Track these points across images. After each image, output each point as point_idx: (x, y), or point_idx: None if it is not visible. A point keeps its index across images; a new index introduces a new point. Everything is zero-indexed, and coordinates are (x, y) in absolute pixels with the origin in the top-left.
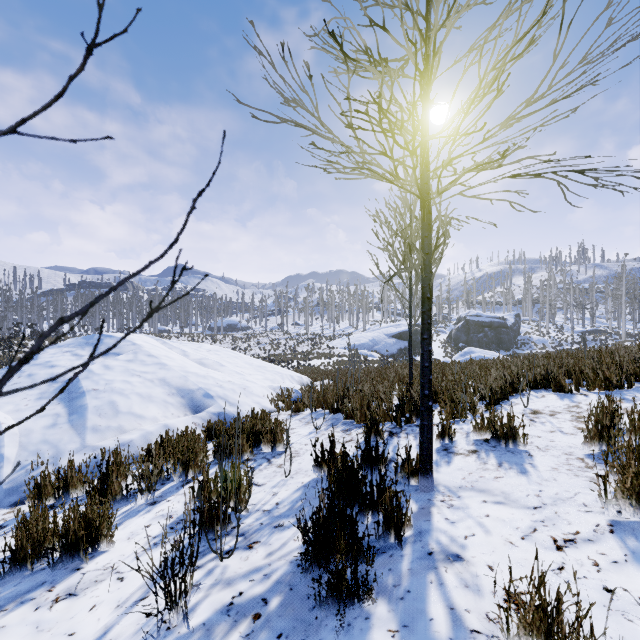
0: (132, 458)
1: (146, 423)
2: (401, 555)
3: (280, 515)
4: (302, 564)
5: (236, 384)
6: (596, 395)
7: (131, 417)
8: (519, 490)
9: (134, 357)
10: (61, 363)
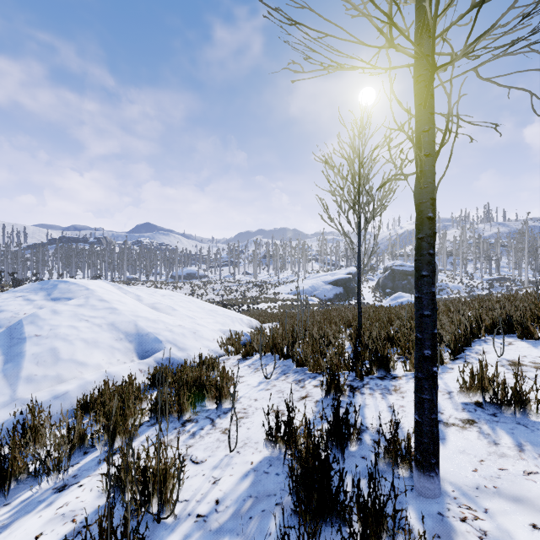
0: (38, 428)
1: (88, 371)
2: None
3: (219, 529)
4: None
5: (186, 328)
6: None
7: (72, 365)
8: None
9: (85, 302)
10: (10, 308)
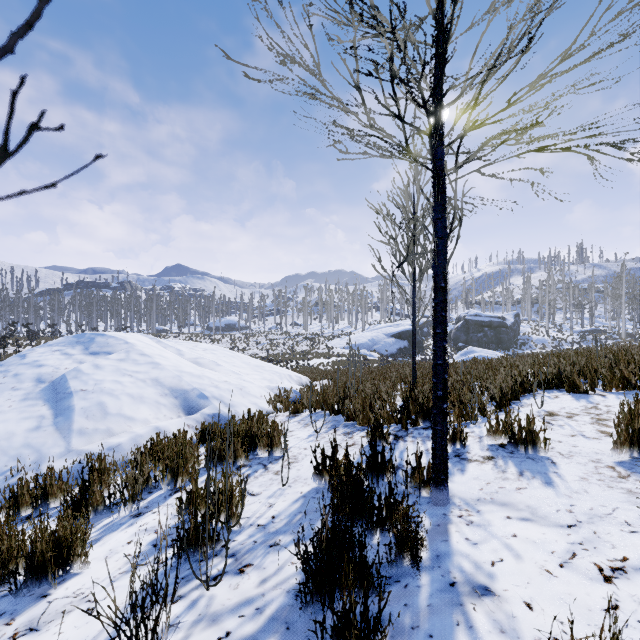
0: (115, 465)
1: (136, 425)
2: (418, 586)
3: (276, 531)
4: (301, 597)
5: (232, 384)
6: (614, 396)
7: (121, 419)
8: (547, 504)
9: (126, 356)
10: (49, 362)
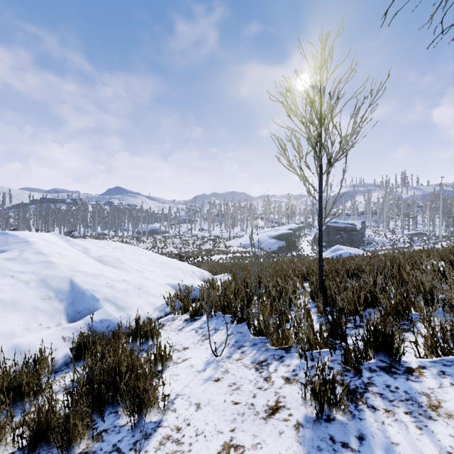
0: None
1: None
2: None
3: None
4: None
5: (130, 283)
6: None
7: None
8: None
9: (18, 255)
10: None
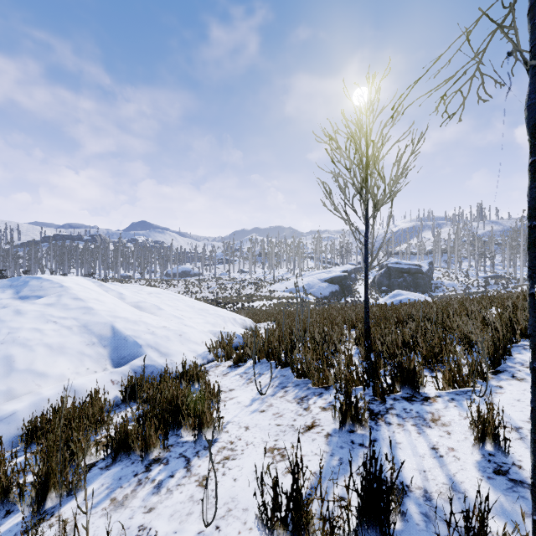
0: None
1: (48, 383)
2: None
3: None
4: None
5: (171, 330)
6: None
7: (28, 376)
8: None
9: (56, 300)
10: None
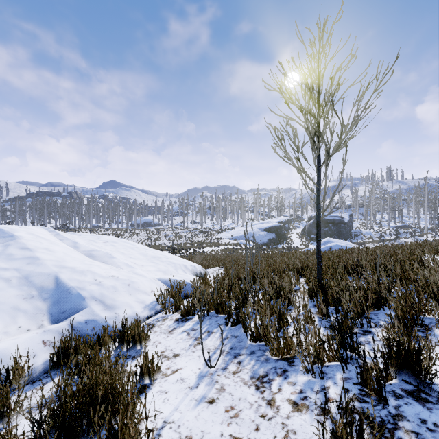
0: None
1: None
2: None
3: None
4: None
5: (120, 279)
6: None
7: None
8: None
9: (1, 250)
10: None
